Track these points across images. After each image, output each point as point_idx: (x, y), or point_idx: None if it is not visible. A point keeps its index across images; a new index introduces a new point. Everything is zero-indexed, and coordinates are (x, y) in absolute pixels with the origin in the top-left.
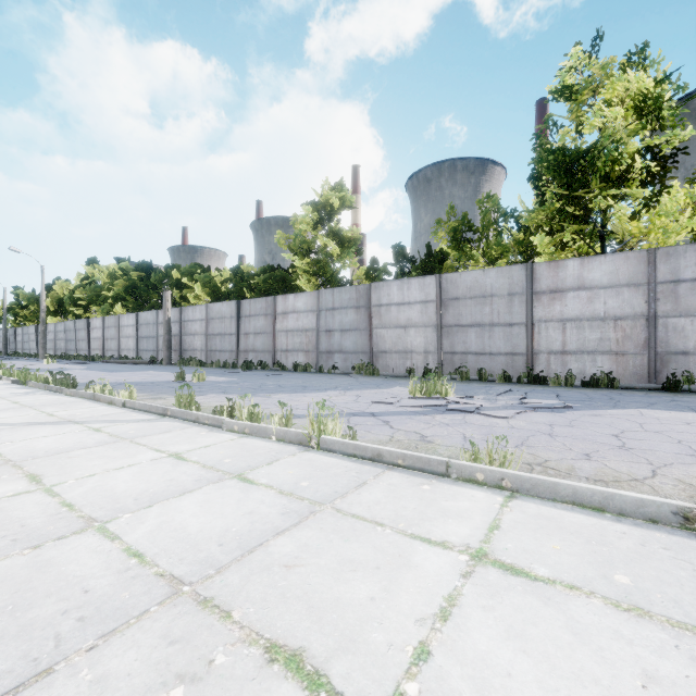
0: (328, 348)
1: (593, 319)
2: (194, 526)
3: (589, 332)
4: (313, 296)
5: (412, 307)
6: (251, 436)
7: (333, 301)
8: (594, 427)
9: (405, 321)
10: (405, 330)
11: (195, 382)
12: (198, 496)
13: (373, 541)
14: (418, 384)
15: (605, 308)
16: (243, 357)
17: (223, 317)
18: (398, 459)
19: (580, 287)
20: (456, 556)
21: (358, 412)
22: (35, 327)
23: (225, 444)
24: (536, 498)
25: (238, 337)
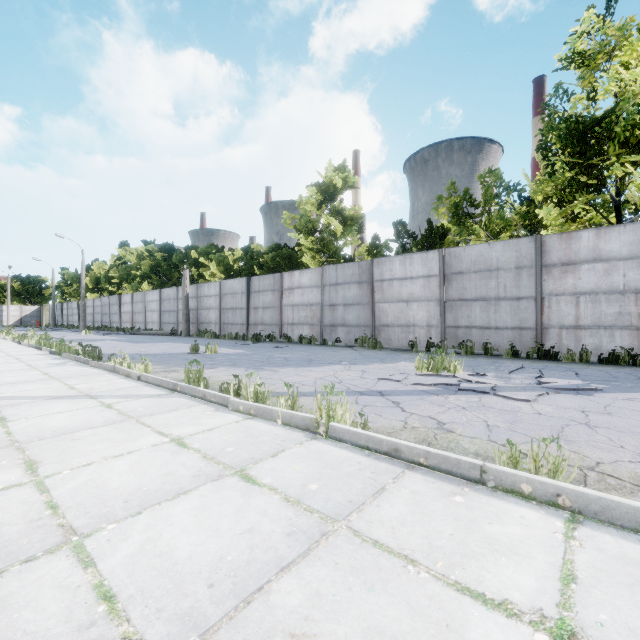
0: (332, 322)
1: (610, 292)
2: (182, 550)
3: (606, 306)
4: (318, 272)
5: (415, 281)
6: (256, 418)
7: (336, 277)
8: (637, 416)
9: (407, 295)
10: (407, 304)
11: (208, 354)
12: (193, 500)
13: (406, 592)
14: (424, 360)
15: (624, 280)
16: (252, 329)
17: (235, 292)
18: (419, 457)
19: (595, 259)
20: (529, 634)
21: (365, 390)
22: (77, 303)
23: (229, 427)
24: (609, 525)
25: (248, 311)
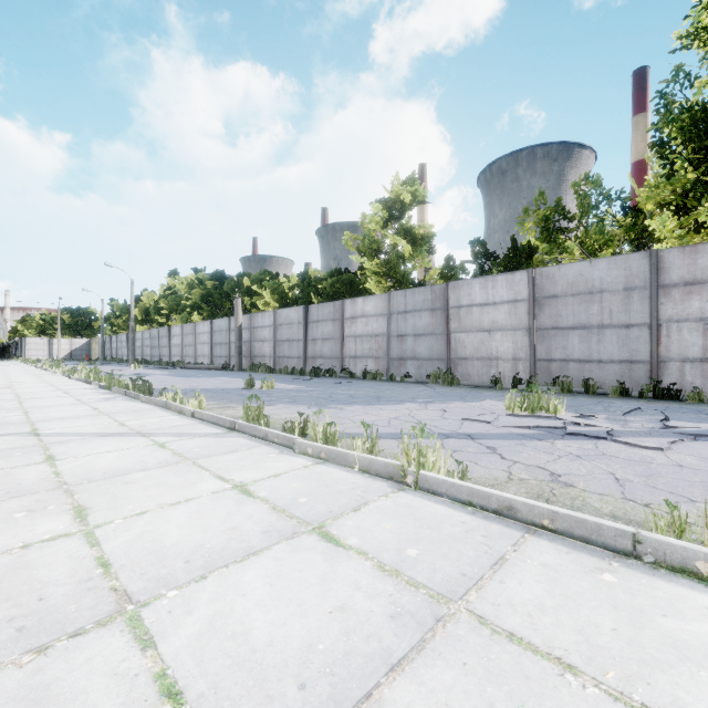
0: (400, 354)
1: None
2: (260, 631)
3: None
4: (384, 299)
5: (498, 307)
6: (328, 463)
7: (405, 304)
8: None
9: (489, 324)
10: (489, 333)
11: (264, 389)
12: (266, 563)
13: None
14: (517, 398)
15: None
16: (310, 363)
17: (291, 322)
18: (542, 518)
19: None
20: None
21: (450, 433)
22: (126, 335)
23: (298, 473)
24: None
25: (306, 343)
